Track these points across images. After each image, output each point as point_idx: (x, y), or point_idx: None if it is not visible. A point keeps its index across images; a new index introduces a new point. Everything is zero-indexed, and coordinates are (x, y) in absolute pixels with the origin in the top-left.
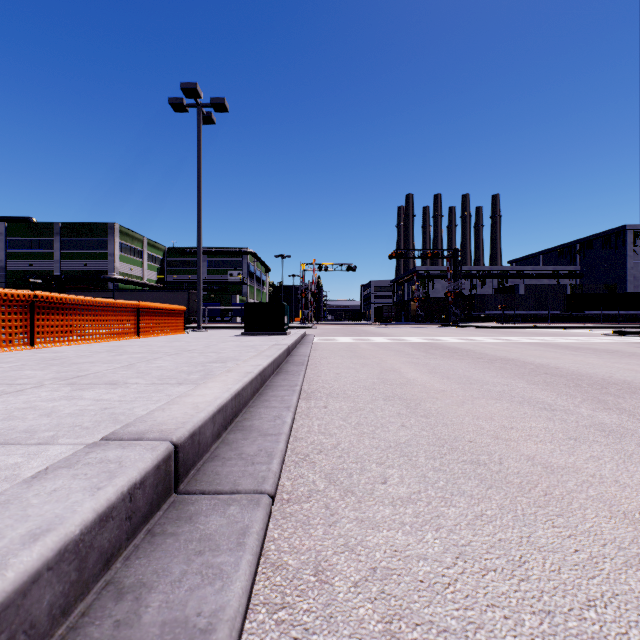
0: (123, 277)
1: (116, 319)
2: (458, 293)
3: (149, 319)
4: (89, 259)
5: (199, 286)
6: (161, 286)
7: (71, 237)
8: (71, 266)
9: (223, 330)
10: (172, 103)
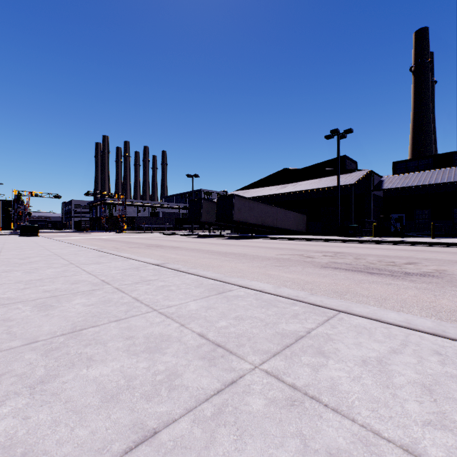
0: None
1: None
2: (124, 216)
3: None
4: None
5: None
6: None
7: None
8: None
9: None
10: None
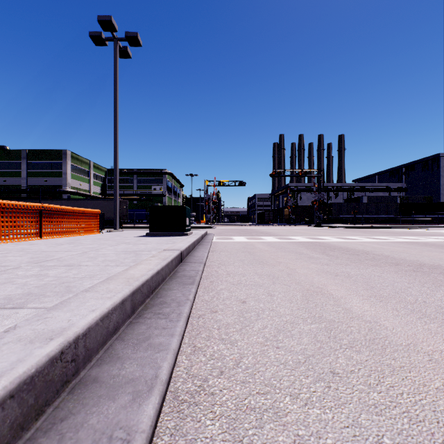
0: (74, 190)
1: (9, 220)
2: (321, 202)
3: (56, 221)
4: (48, 177)
5: (116, 193)
6: (103, 197)
7: (35, 160)
8: (35, 182)
9: (138, 230)
10: (92, 36)
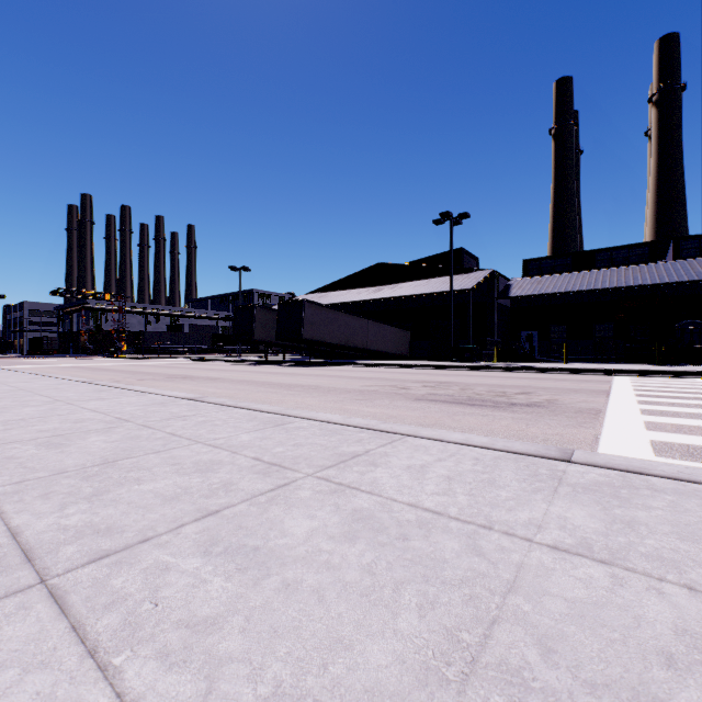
0: None
1: None
2: (123, 331)
3: None
4: None
5: None
6: None
7: None
8: None
9: None
10: None
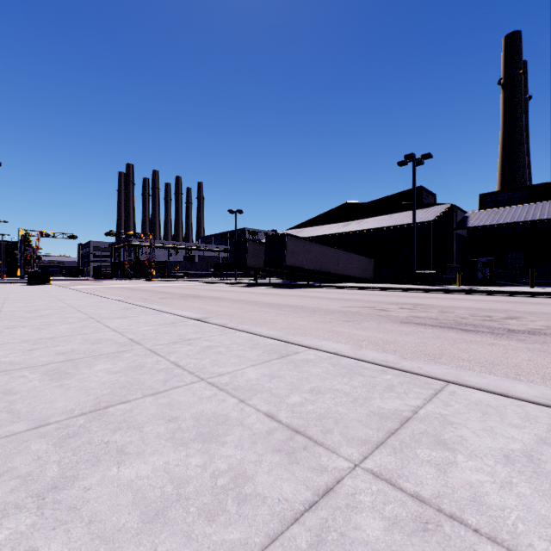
0: None
1: None
2: (152, 261)
3: None
4: None
5: None
6: None
7: None
8: None
9: None
10: None
